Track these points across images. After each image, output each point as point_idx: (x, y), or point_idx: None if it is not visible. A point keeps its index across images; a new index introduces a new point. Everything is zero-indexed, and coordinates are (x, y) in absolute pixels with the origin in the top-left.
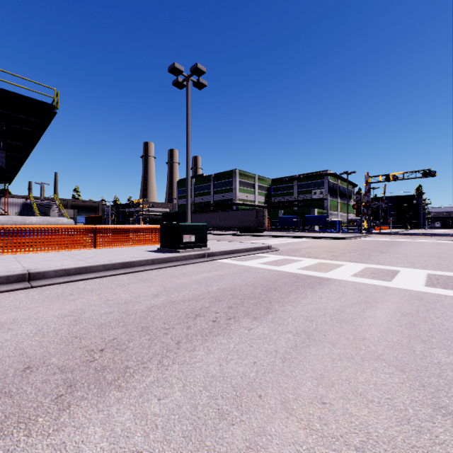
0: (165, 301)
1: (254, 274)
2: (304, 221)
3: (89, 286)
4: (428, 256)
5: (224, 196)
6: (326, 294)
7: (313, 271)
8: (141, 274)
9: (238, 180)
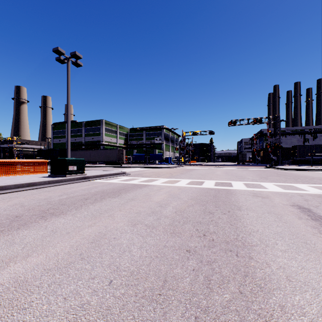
0: (68, 197)
1: (114, 185)
2: (149, 157)
3: (12, 195)
4: (199, 174)
5: (93, 138)
6: (145, 189)
7: (144, 182)
8: (44, 189)
9: (105, 127)
